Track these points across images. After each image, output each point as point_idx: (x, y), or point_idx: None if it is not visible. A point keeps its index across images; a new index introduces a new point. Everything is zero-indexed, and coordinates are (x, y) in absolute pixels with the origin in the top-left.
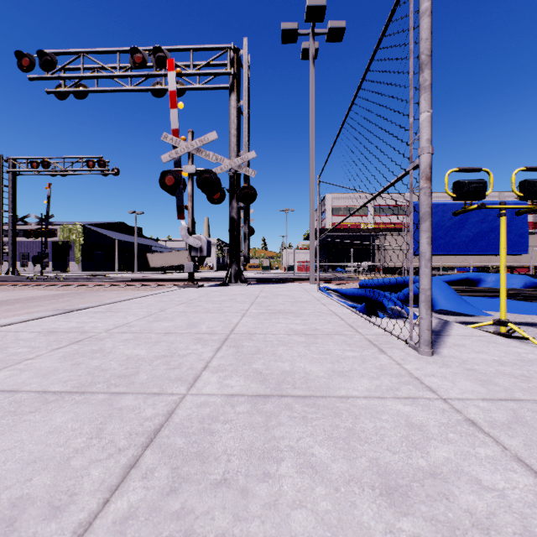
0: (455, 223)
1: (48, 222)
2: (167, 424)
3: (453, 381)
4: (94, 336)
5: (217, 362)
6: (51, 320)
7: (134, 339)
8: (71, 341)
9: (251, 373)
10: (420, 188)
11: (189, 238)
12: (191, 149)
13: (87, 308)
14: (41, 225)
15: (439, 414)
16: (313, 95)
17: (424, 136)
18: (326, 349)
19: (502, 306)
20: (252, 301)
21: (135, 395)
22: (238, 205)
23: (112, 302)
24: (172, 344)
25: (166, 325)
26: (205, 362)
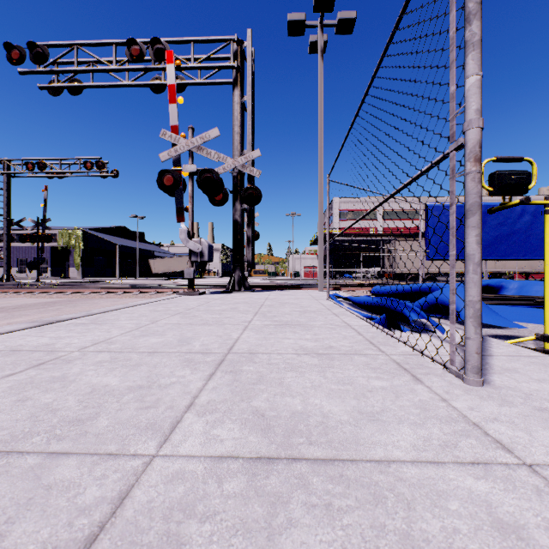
0: None
1: (44, 226)
2: (111, 522)
3: (528, 430)
4: (62, 357)
5: (207, 396)
6: (22, 334)
7: (110, 361)
8: (31, 365)
9: (250, 416)
10: (467, 172)
11: (189, 242)
12: (192, 147)
13: (70, 319)
14: (37, 229)
15: (534, 498)
16: (321, 90)
17: (473, 105)
18: (346, 376)
19: (547, 319)
20: (255, 311)
21: (81, 458)
22: (242, 207)
23: (100, 312)
24: (154, 368)
25: (153, 342)
26: (191, 397)
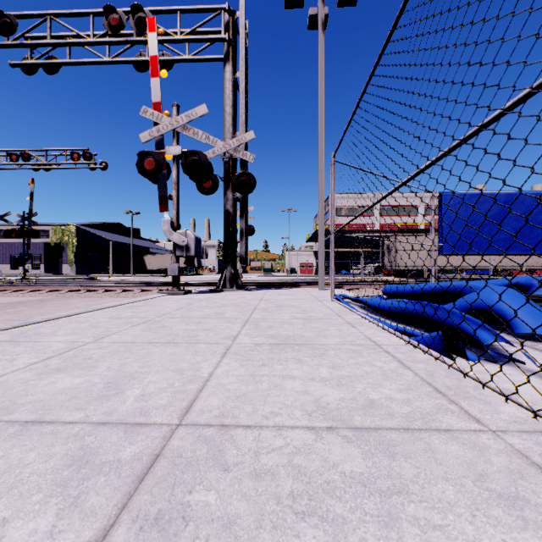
0: (492, 217)
1: (31, 221)
2: None
3: None
4: None
5: None
6: None
7: None
8: None
9: None
10: None
11: (172, 234)
12: (176, 126)
13: None
14: (23, 224)
15: None
16: (322, 67)
17: None
18: None
19: None
20: (245, 318)
21: None
22: (234, 196)
23: (42, 320)
24: None
25: (59, 388)
26: None
